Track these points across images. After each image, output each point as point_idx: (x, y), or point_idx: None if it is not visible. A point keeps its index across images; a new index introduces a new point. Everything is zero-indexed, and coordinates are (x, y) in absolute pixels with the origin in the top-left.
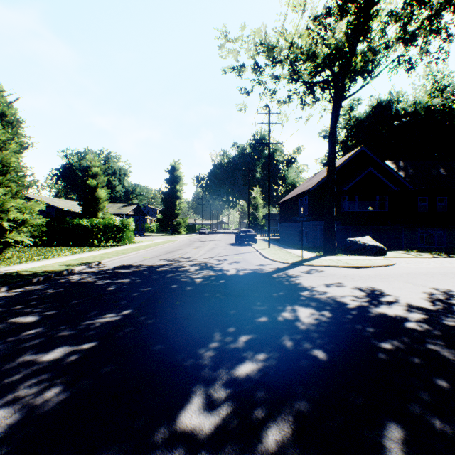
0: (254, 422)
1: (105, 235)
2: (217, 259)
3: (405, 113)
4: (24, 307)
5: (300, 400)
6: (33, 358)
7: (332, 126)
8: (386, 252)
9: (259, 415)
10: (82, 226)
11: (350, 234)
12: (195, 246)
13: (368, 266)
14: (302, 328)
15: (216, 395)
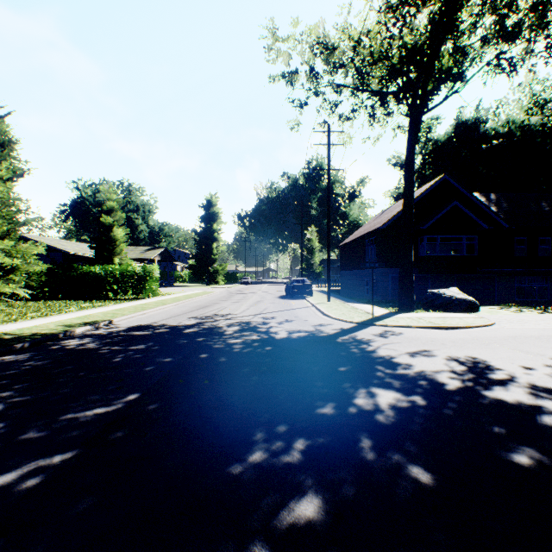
0: None
1: (122, 286)
2: (263, 316)
3: (496, 134)
4: None
5: None
6: None
7: (409, 146)
8: (478, 307)
9: None
10: (94, 274)
11: (429, 284)
12: (235, 299)
13: (460, 327)
14: (387, 426)
15: None
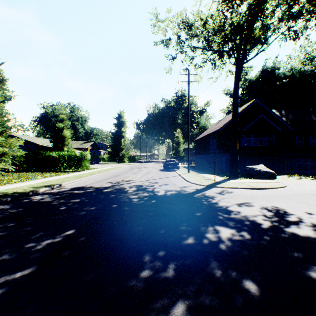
0: None
1: (69, 164)
2: (150, 181)
3: (285, 76)
4: None
5: None
6: None
7: (236, 82)
8: (276, 176)
9: None
10: (52, 157)
11: (246, 162)
12: (134, 171)
13: (266, 188)
14: (227, 252)
15: None
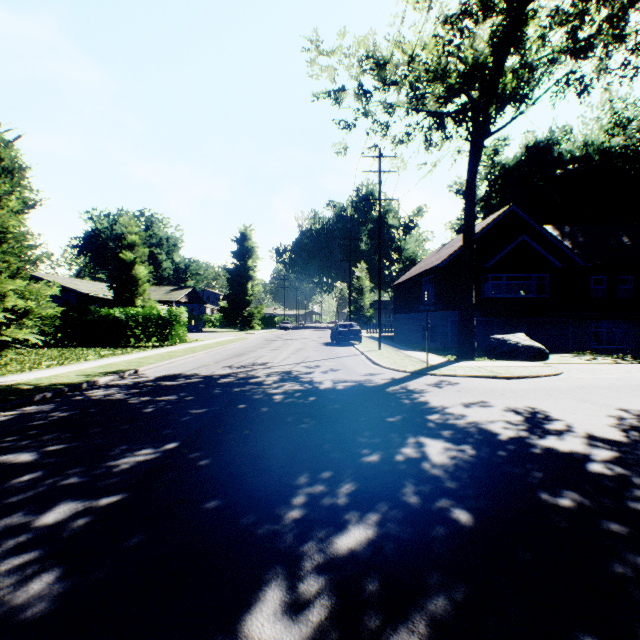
0: (364, 637)
1: (146, 331)
2: (306, 365)
3: (572, 158)
4: (18, 439)
5: (436, 596)
6: (21, 523)
7: (470, 174)
8: (547, 355)
9: (372, 624)
10: (113, 318)
11: (494, 329)
12: (273, 346)
13: (524, 377)
14: (433, 473)
15: (302, 587)
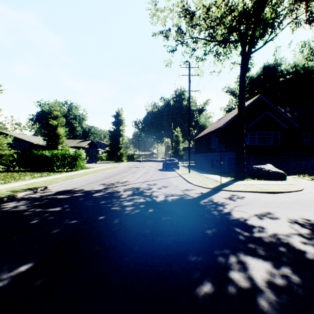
0: None
1: (62, 163)
2: (148, 183)
3: (287, 73)
4: None
5: None
6: None
7: (242, 74)
8: (286, 177)
9: None
10: (45, 156)
11: (250, 162)
12: (131, 171)
13: (282, 192)
14: None
15: None
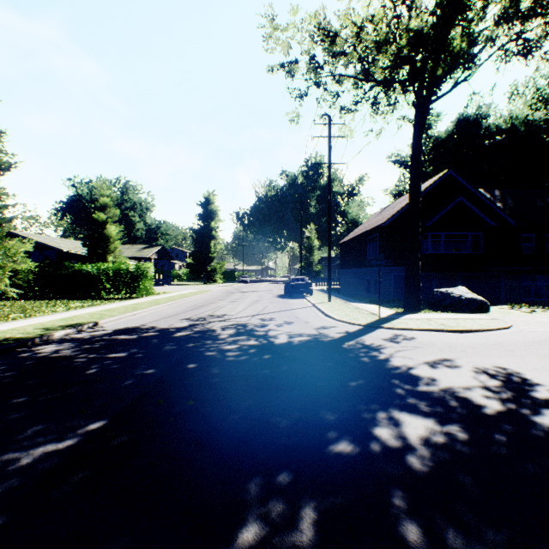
0: None
1: (115, 285)
2: (261, 317)
3: (498, 130)
4: None
5: None
6: None
7: (416, 137)
8: (489, 307)
9: None
10: (86, 273)
11: (433, 283)
12: (232, 298)
13: (476, 330)
14: (425, 476)
15: None
